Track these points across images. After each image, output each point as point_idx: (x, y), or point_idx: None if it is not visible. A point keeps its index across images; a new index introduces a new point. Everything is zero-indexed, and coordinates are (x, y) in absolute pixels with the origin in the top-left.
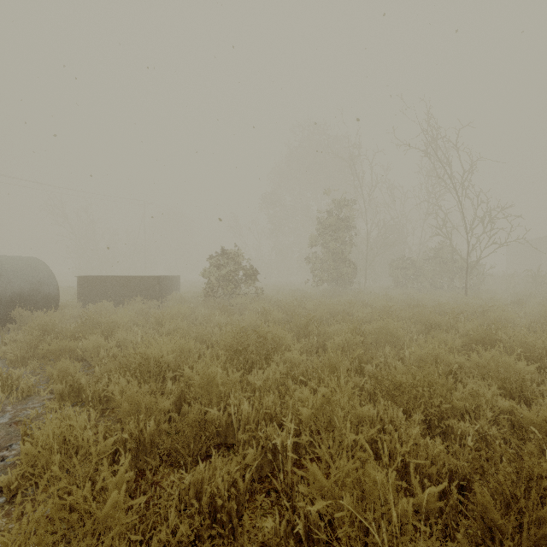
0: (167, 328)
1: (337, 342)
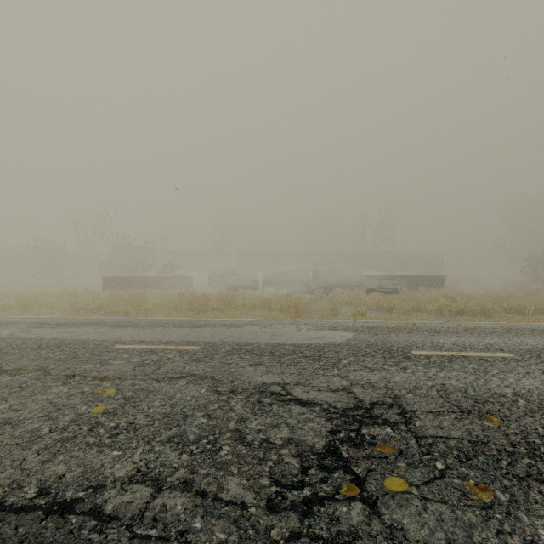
0: None
1: None
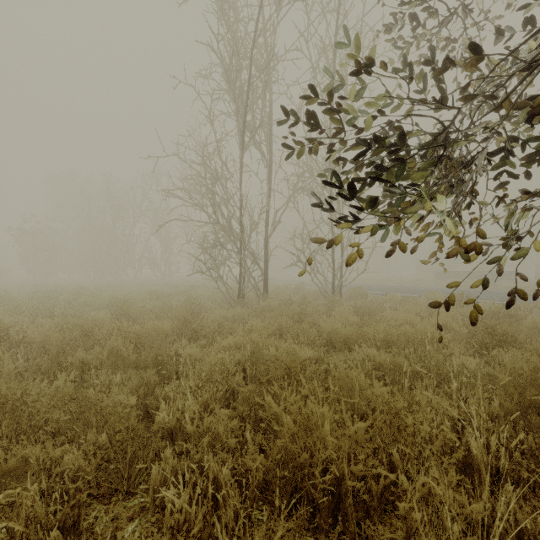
0: None
1: None
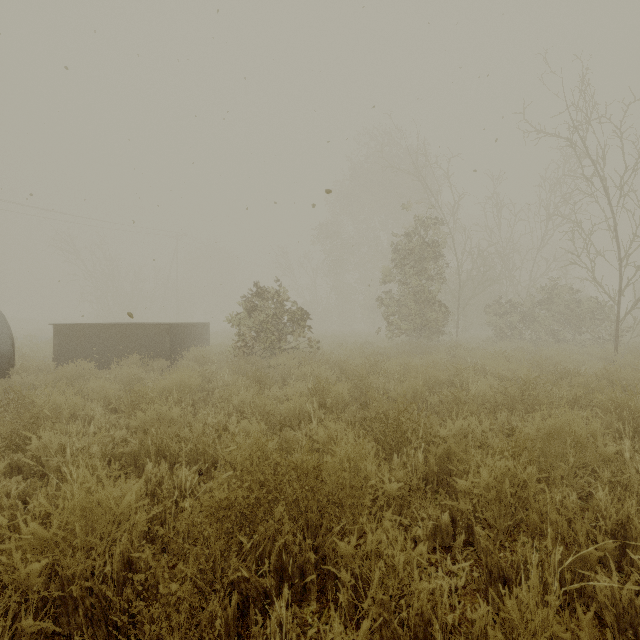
0: (138, 421)
1: (485, 481)
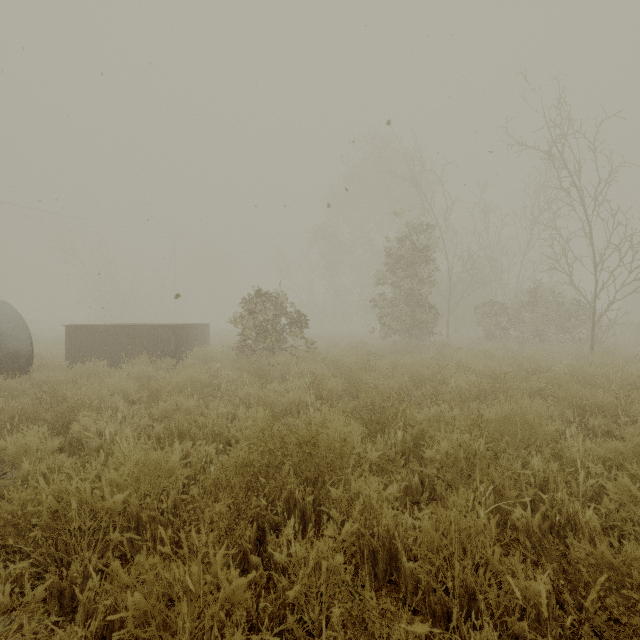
0: (160, 410)
1: (445, 449)
